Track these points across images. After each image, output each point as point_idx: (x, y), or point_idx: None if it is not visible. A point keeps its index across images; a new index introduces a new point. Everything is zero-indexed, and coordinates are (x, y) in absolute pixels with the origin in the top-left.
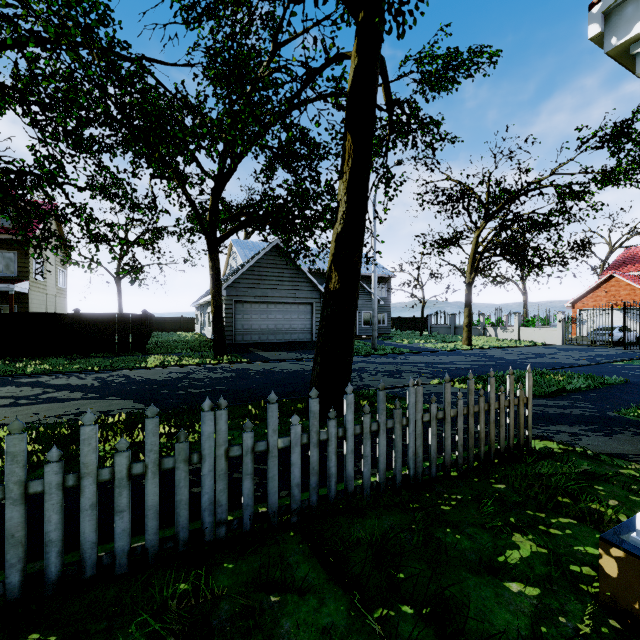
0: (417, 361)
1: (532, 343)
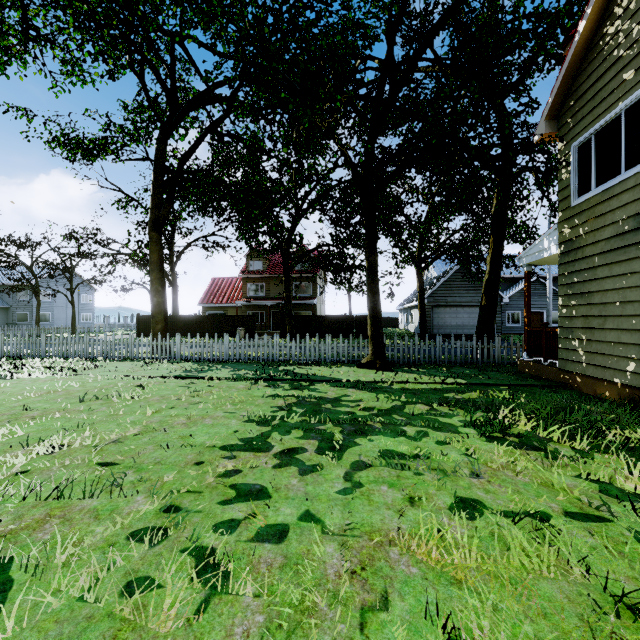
0: None
1: None
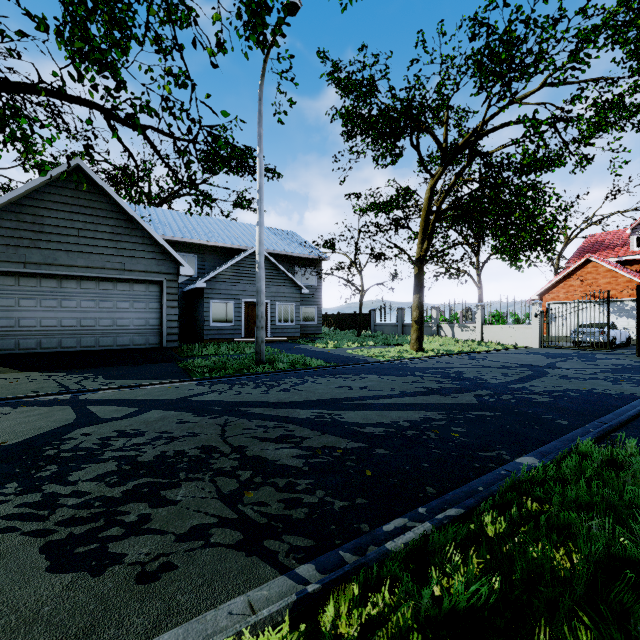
0: (309, 396)
1: (501, 345)
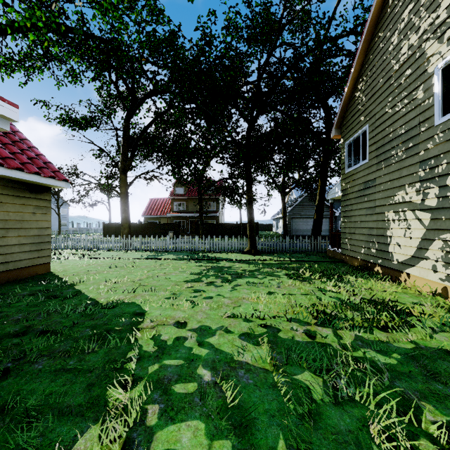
0: None
1: None
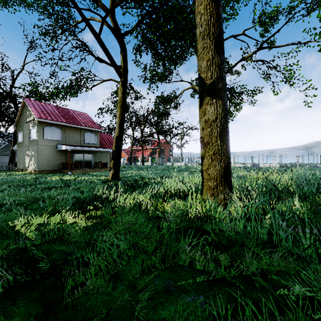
0: None
1: None
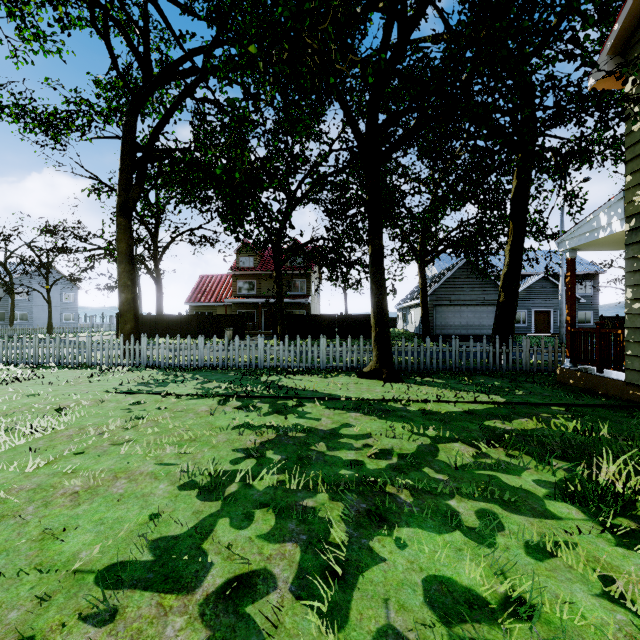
0: None
1: None
